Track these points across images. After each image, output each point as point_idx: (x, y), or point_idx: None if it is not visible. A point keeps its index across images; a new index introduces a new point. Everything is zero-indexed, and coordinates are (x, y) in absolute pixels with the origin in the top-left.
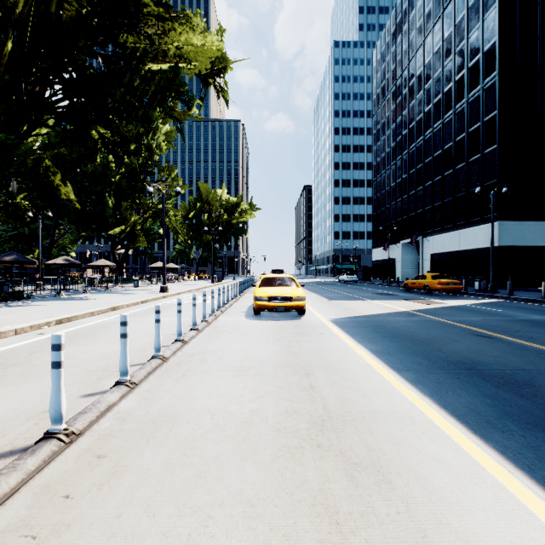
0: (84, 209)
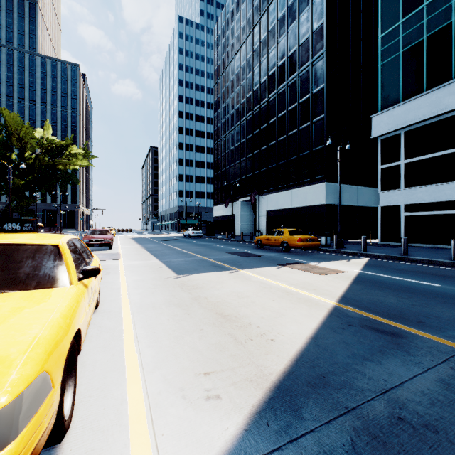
0: None
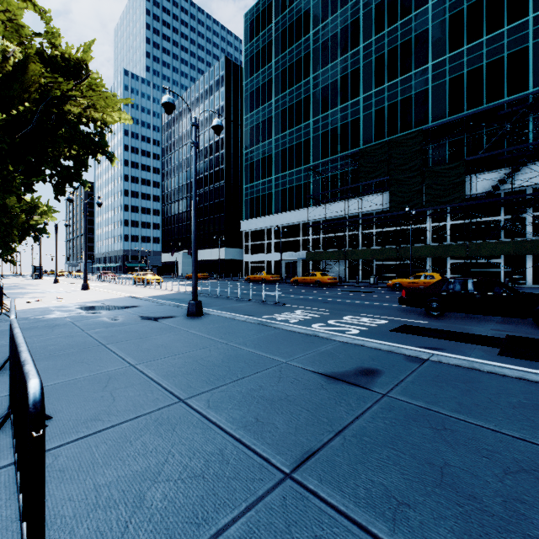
0: None
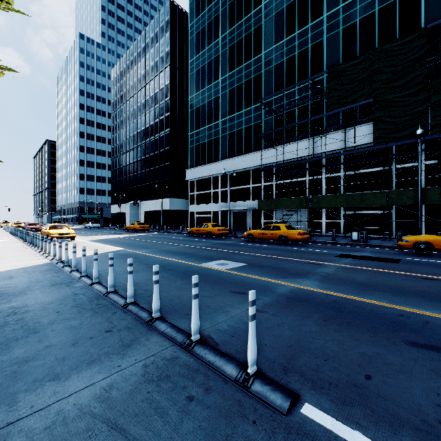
0: None
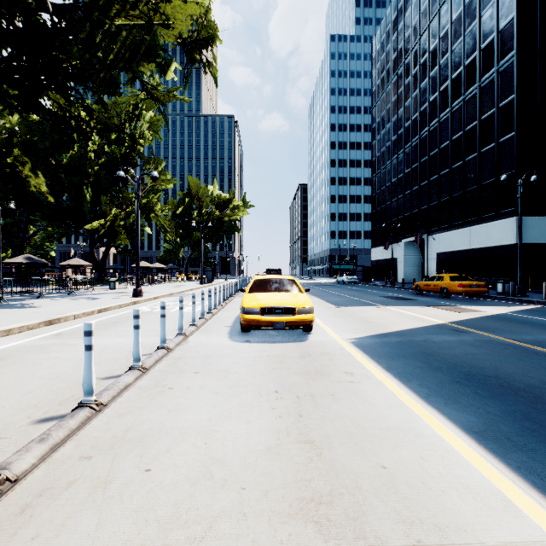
0: (58, 202)
